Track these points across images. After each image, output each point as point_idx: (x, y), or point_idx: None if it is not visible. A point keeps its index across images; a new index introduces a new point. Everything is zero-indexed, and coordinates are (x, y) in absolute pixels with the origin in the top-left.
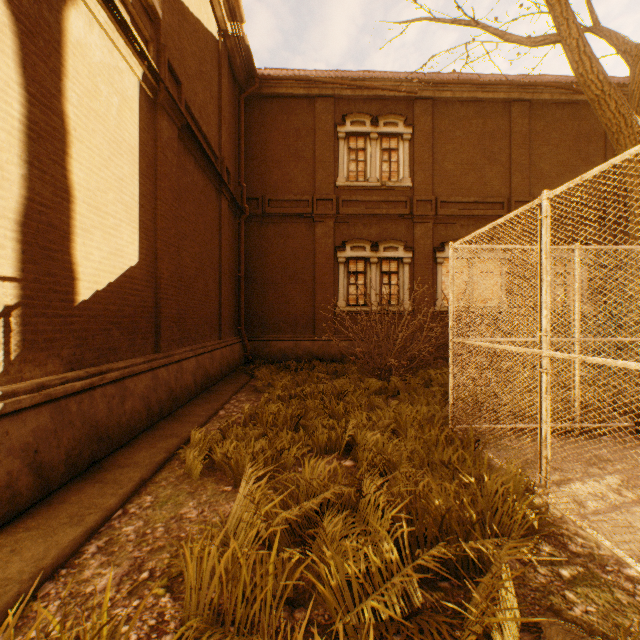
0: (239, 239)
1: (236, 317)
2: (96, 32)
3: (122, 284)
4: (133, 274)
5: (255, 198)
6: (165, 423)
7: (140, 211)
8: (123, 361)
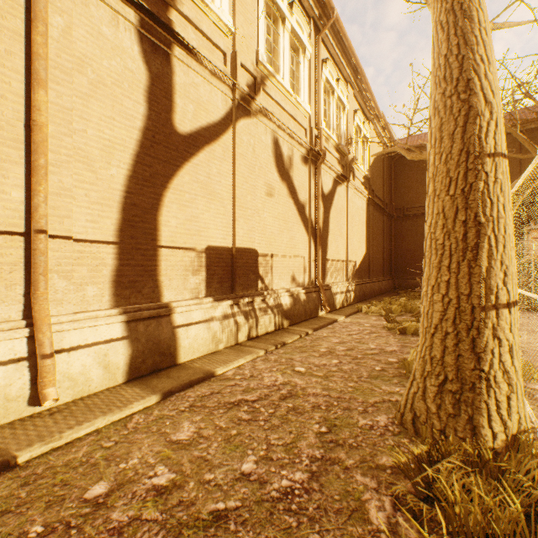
0: (390, 230)
1: (389, 267)
2: (360, 200)
3: (363, 259)
4: (364, 256)
5: (398, 208)
6: (373, 298)
7: (365, 238)
8: (364, 279)
